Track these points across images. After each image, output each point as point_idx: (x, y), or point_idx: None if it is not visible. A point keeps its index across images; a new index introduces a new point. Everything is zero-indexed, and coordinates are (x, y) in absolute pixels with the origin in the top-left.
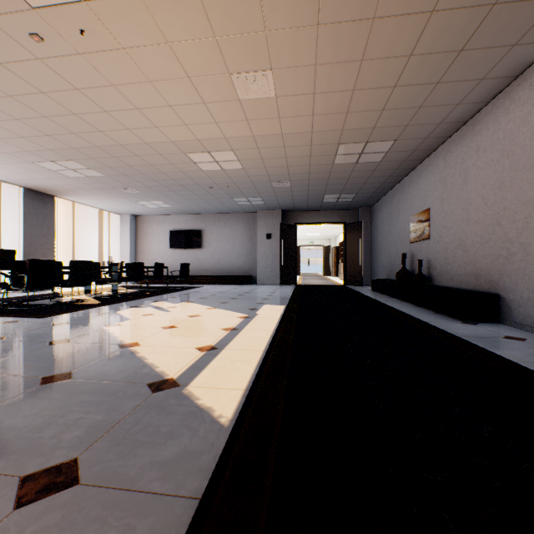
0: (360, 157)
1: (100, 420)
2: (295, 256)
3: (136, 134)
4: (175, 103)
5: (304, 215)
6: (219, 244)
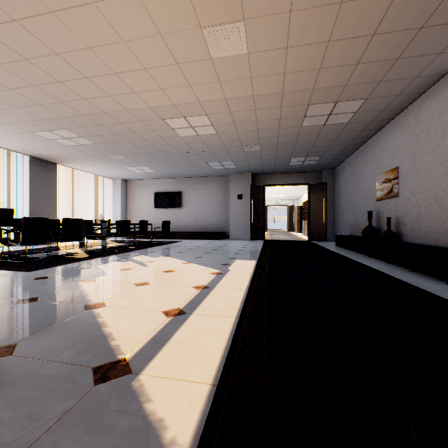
0: (329, 118)
1: (3, 443)
2: (264, 214)
3: (117, 101)
4: (150, 65)
5: (271, 178)
6: (196, 204)
